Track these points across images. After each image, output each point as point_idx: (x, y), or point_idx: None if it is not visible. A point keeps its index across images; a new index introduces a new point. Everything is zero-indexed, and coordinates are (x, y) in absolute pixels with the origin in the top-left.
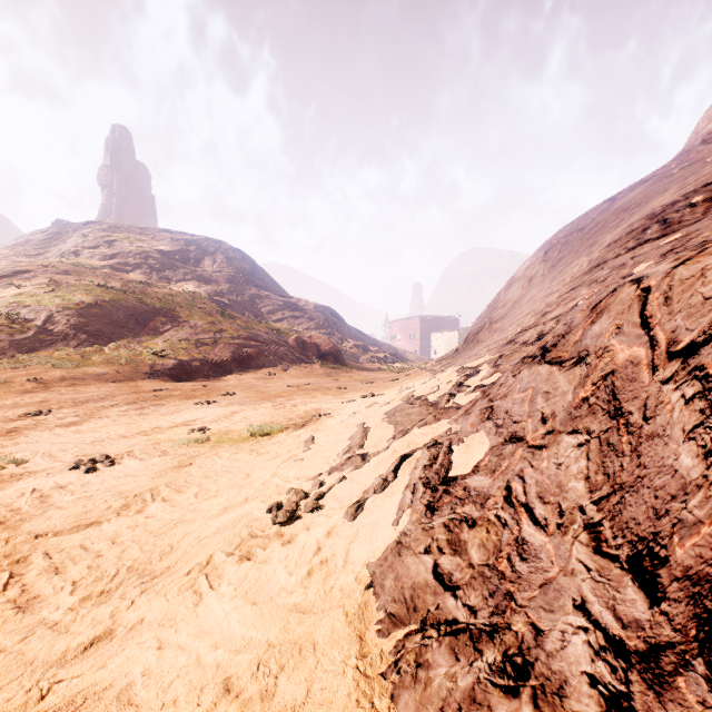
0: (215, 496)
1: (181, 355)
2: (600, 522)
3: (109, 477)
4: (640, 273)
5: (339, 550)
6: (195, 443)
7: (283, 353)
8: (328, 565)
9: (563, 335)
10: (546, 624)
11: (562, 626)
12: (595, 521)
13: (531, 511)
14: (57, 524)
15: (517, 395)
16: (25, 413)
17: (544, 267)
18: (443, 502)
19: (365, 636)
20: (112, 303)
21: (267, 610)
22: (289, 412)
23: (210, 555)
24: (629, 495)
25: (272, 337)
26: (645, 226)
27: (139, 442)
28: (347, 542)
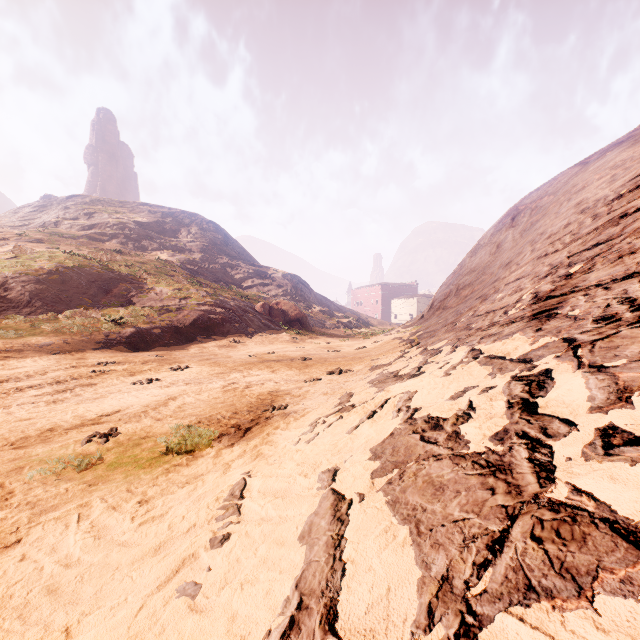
0: None
1: (141, 322)
2: None
3: None
4: None
5: None
6: (74, 469)
7: (249, 319)
8: None
9: None
10: None
11: None
12: None
13: None
14: None
15: None
16: None
17: (513, 232)
18: None
19: None
20: (75, 269)
21: None
22: (239, 397)
23: None
24: None
25: (239, 304)
26: None
27: None
28: None
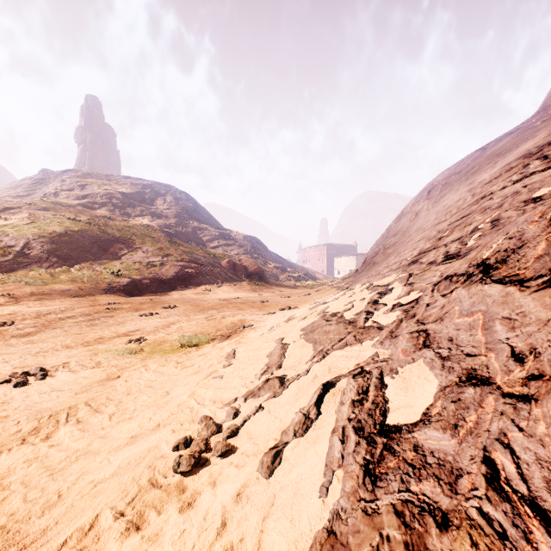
0: (129, 418)
1: (134, 274)
2: None
3: (34, 393)
4: None
5: (250, 530)
6: (129, 354)
7: (217, 273)
8: None
9: (514, 249)
10: None
11: None
12: None
13: (545, 516)
14: None
15: (460, 319)
16: None
17: (428, 203)
18: (387, 466)
19: None
20: (80, 232)
21: None
22: (218, 323)
23: (96, 515)
24: None
25: (208, 260)
26: (525, 163)
27: (79, 352)
28: (260, 516)
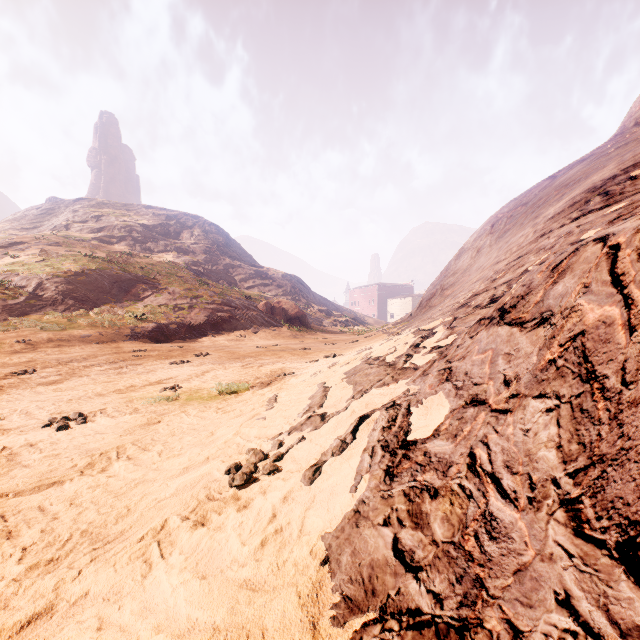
0: (178, 455)
1: (160, 319)
2: (578, 498)
3: (79, 435)
4: (603, 232)
5: (295, 517)
6: (166, 401)
7: (253, 317)
8: (283, 534)
9: (522, 296)
10: (525, 623)
11: (544, 628)
12: (573, 496)
13: (498, 482)
14: (19, 484)
15: (476, 356)
16: (11, 372)
17: (491, 239)
18: (402, 467)
19: (318, 624)
20: (98, 271)
21: (216, 585)
22: (257, 371)
23: (165, 519)
24: (612, 469)
25: (243, 303)
26: (587, 198)
27: (113, 400)
28: (303, 508)
